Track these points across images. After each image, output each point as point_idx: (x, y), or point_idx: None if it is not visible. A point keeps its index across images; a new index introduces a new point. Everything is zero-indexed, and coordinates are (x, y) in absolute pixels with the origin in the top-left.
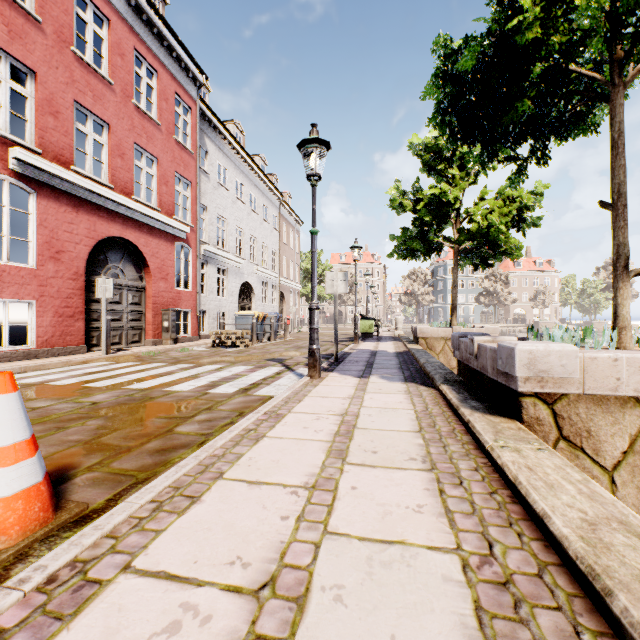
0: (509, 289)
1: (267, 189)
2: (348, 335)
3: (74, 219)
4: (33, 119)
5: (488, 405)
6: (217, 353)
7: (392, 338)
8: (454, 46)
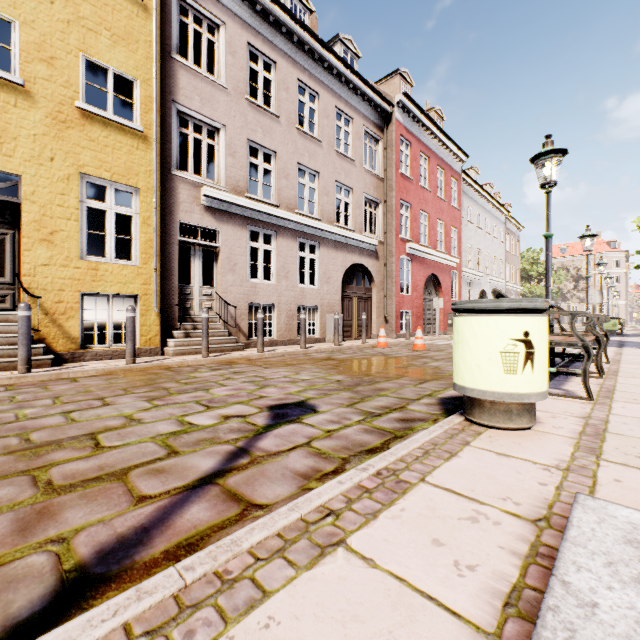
0: None
1: (496, 210)
2: None
3: (420, 269)
4: (409, 226)
5: None
6: None
7: (639, 335)
8: None
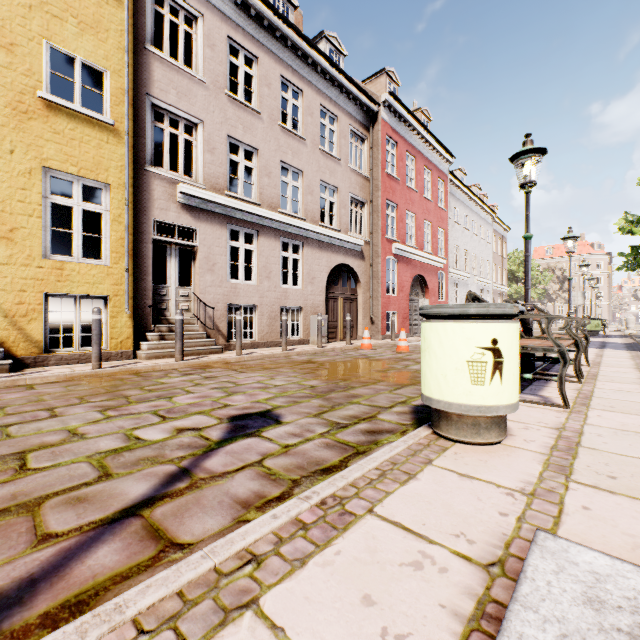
0: None
1: (482, 212)
2: None
3: (406, 269)
4: (396, 226)
5: None
6: None
7: (621, 336)
8: None
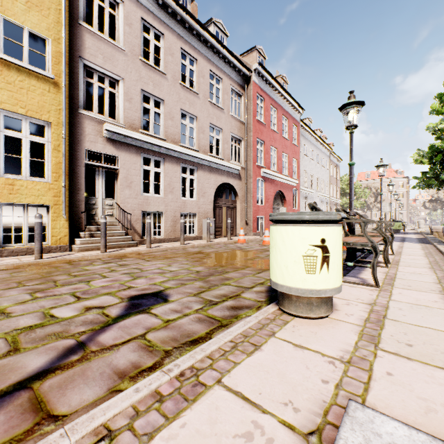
0: None
1: (323, 148)
2: None
3: (270, 187)
4: (263, 157)
5: None
6: None
7: (415, 233)
8: (436, 146)
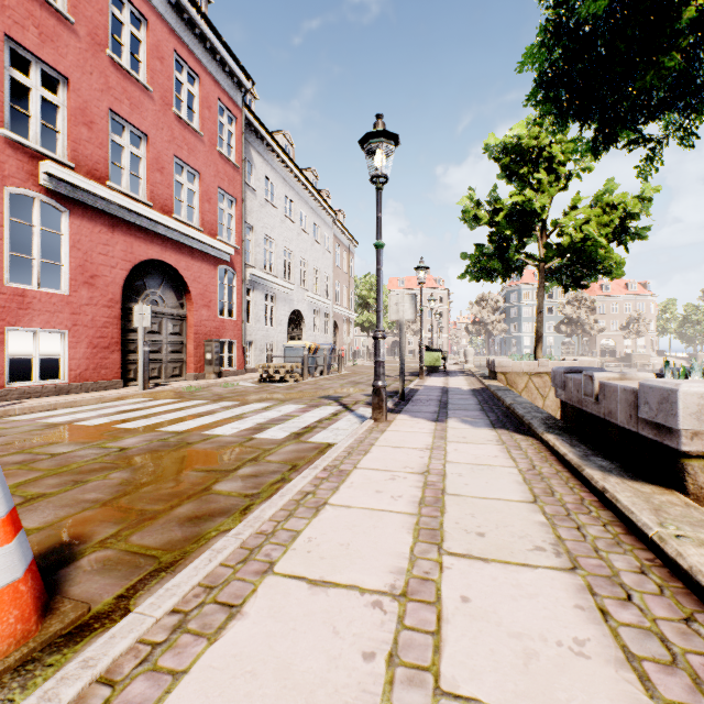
0: (595, 316)
1: (319, 206)
2: (410, 369)
3: (109, 240)
4: (66, 130)
5: (622, 465)
6: (264, 389)
7: (462, 373)
8: None
